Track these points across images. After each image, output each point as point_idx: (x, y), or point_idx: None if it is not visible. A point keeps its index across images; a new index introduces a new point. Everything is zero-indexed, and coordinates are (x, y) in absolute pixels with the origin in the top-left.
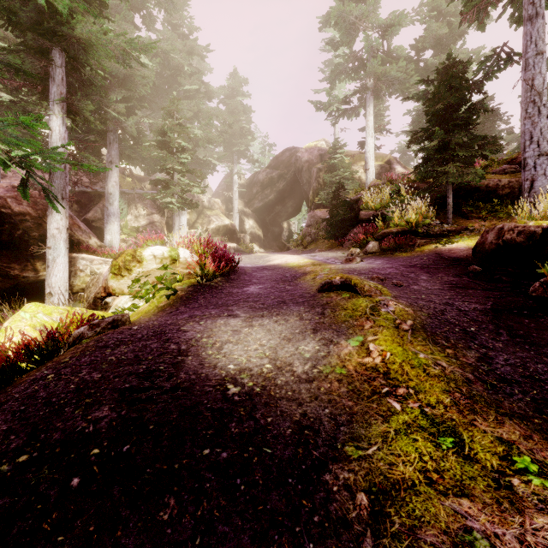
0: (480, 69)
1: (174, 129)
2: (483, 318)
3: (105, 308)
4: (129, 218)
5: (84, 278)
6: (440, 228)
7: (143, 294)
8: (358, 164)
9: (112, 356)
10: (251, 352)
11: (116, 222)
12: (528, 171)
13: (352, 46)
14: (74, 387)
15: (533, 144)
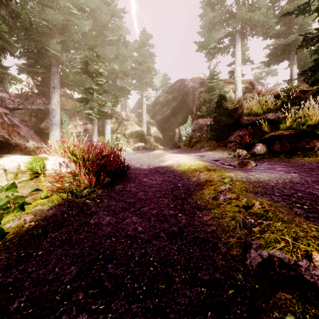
0: None
1: (93, 59)
2: None
3: None
4: (70, 127)
5: None
6: None
7: None
8: (228, 87)
9: None
10: None
11: (57, 129)
12: None
13: (224, 2)
14: None
15: None
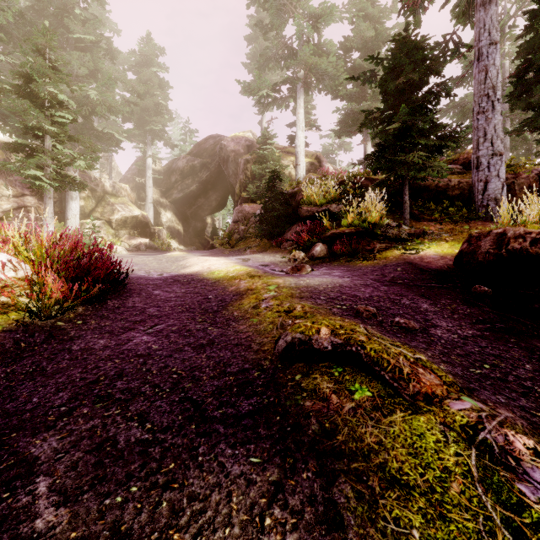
0: (428, 58)
1: (44, 73)
2: None
3: None
4: None
5: None
6: (400, 230)
7: None
8: (287, 159)
9: None
10: None
11: None
12: (482, 171)
13: (282, 31)
14: None
15: (486, 141)
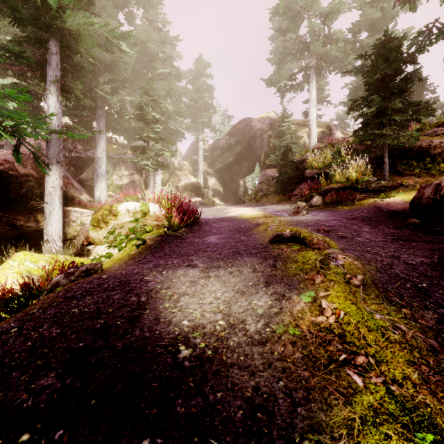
0: (413, 44)
1: (149, 104)
2: (432, 272)
3: (87, 255)
4: (115, 178)
5: (75, 227)
6: (378, 184)
7: (117, 243)
8: (302, 131)
9: (76, 308)
10: (205, 306)
11: (103, 181)
12: None
13: (297, 32)
14: (30, 345)
15: None
